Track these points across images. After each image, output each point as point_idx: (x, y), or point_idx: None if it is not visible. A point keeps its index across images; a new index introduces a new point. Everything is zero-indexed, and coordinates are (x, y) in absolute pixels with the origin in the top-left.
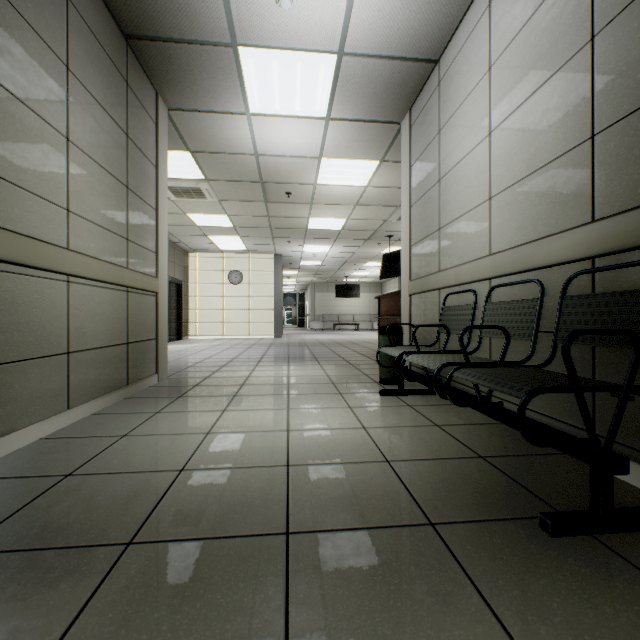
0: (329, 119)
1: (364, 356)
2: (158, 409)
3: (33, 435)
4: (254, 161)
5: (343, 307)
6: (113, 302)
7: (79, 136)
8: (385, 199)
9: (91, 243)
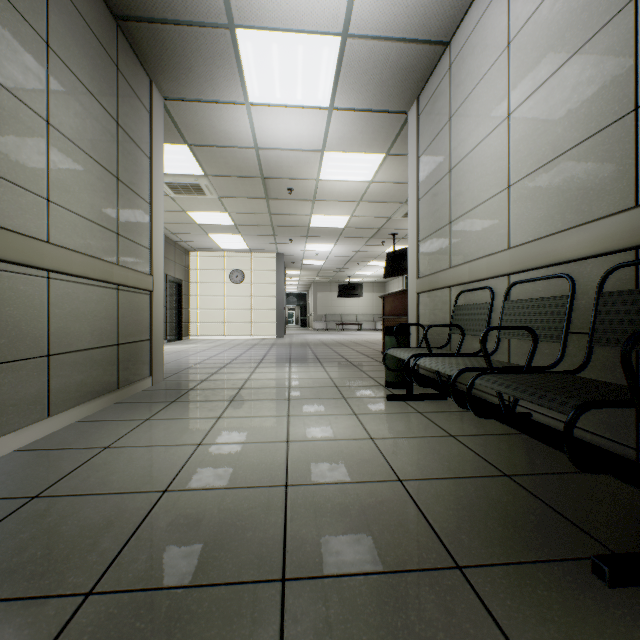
0: (332, 109)
1: (368, 357)
2: (148, 416)
3: (5, 447)
4: (254, 155)
5: (346, 307)
6: (101, 300)
7: (61, 120)
8: (390, 195)
9: (76, 237)
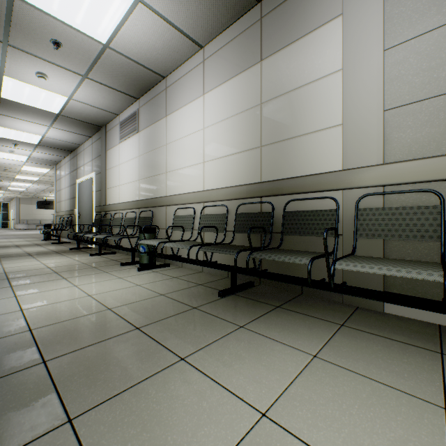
0: (27, 161)
1: None
2: None
3: None
4: None
5: (45, 214)
6: None
7: None
8: None
9: None
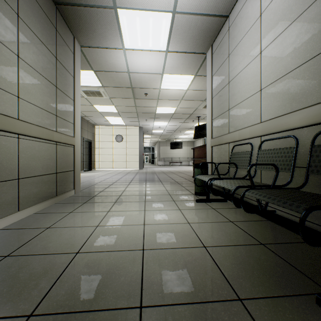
0: (167, 51)
1: (186, 179)
2: (71, 210)
3: None
4: (127, 76)
5: (174, 154)
6: (47, 150)
7: (25, 55)
8: (196, 97)
9: (33, 116)
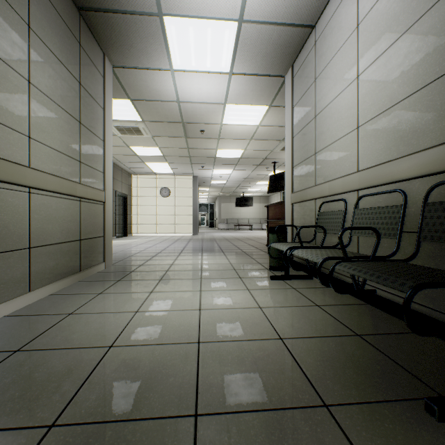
0: (232, 74)
1: (257, 248)
2: (101, 290)
3: None
4: (177, 106)
5: (241, 213)
6: (68, 209)
7: (39, 80)
8: (272, 135)
9: (49, 163)
